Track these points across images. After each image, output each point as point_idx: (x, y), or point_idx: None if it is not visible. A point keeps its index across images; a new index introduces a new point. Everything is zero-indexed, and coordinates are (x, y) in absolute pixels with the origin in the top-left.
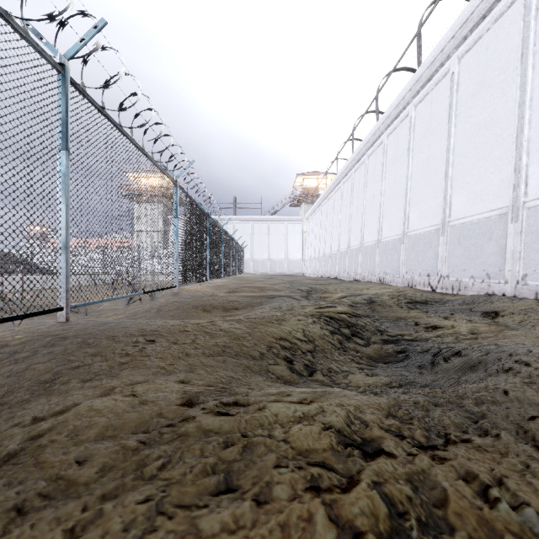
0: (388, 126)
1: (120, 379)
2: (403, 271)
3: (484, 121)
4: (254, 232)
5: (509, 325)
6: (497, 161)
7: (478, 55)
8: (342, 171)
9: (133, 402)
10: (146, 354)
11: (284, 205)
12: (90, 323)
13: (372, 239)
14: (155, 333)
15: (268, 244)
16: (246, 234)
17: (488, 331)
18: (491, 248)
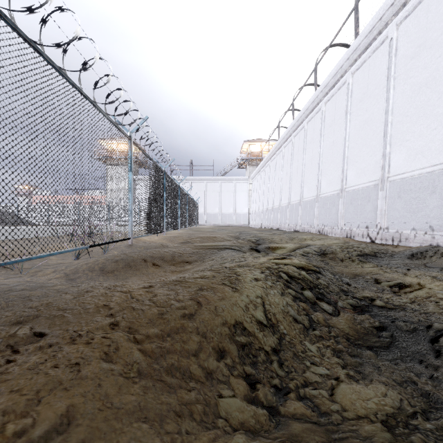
0: (326, 94)
1: None
2: (342, 223)
3: (425, 81)
4: (208, 190)
5: None
6: (440, 117)
7: (418, 19)
8: (283, 136)
9: None
10: None
11: (232, 167)
12: None
13: (311, 195)
14: (57, 314)
15: (219, 200)
16: (200, 192)
17: None
18: (434, 202)
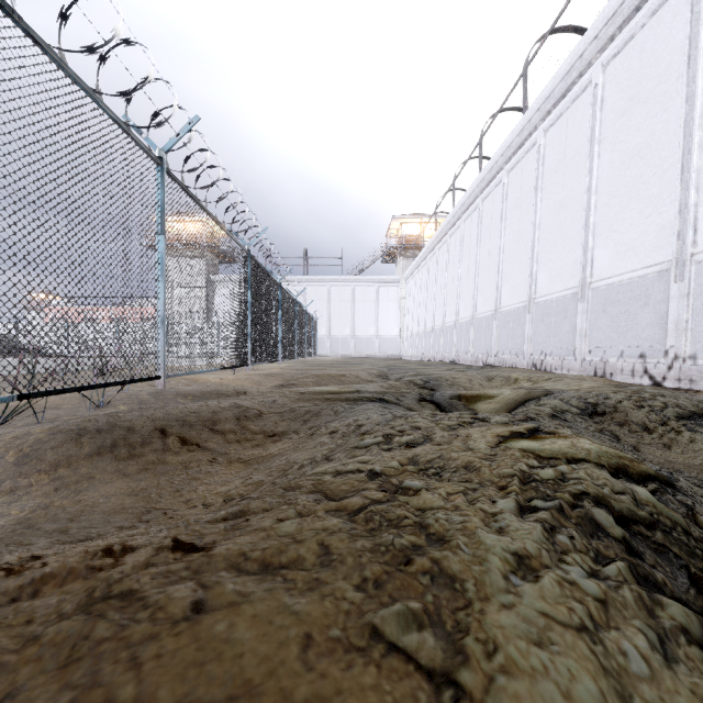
0: (547, 114)
1: None
2: (584, 349)
3: None
4: (332, 299)
5: None
6: None
7: None
8: (462, 201)
9: None
10: None
11: (374, 260)
12: None
13: (517, 300)
14: None
15: (351, 315)
16: (321, 301)
17: None
18: None
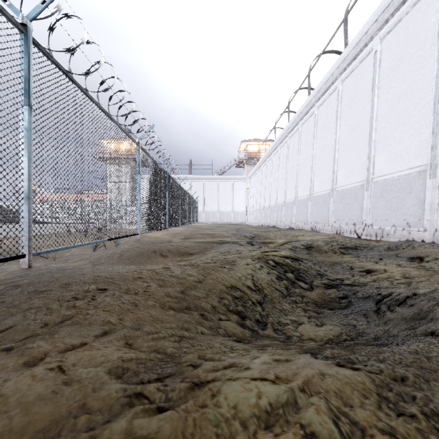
0: (319, 99)
1: (53, 342)
2: (332, 221)
3: (404, 92)
4: (206, 189)
5: (436, 269)
6: (416, 125)
7: (398, 35)
8: (279, 137)
9: (55, 382)
10: (93, 307)
11: (230, 166)
12: (50, 270)
13: (305, 194)
14: (109, 280)
15: (217, 198)
16: (199, 190)
17: (420, 275)
18: (411, 201)
